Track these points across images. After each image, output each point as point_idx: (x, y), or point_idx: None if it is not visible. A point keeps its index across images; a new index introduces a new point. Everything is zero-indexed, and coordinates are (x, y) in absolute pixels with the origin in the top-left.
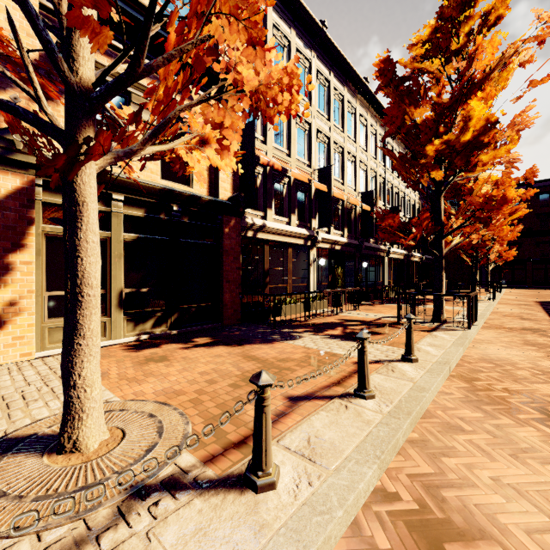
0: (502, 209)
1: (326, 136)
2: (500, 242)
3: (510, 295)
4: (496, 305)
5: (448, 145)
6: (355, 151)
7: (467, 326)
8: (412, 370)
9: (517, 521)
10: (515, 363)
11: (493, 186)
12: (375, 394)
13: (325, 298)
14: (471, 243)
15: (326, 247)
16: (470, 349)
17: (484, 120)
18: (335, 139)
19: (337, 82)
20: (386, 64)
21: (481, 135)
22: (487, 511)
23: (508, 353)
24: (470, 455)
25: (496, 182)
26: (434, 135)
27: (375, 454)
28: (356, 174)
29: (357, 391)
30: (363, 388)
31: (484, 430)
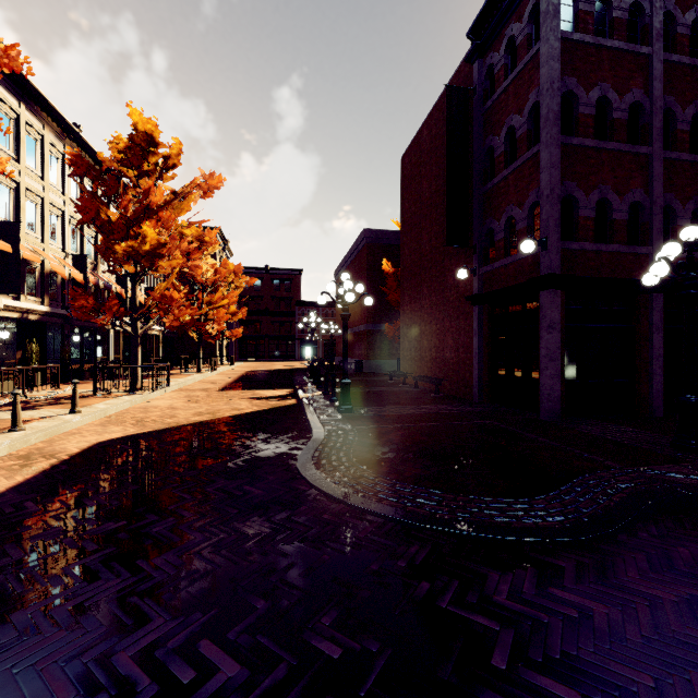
0: (173, 304)
1: (13, 179)
2: (219, 322)
3: (239, 367)
4: (212, 376)
5: (133, 249)
6: (63, 204)
7: (156, 390)
8: (71, 417)
9: (75, 446)
10: (160, 406)
11: (213, 274)
12: (26, 428)
13: (11, 379)
14: (192, 322)
15: (14, 317)
16: (140, 404)
17: (156, 240)
18: (29, 186)
19: (32, 116)
20: (78, 158)
21: (157, 249)
22: (64, 448)
23: (164, 403)
24: (75, 439)
25: (216, 270)
26: (126, 235)
27: (9, 443)
28: (64, 231)
29: (11, 429)
30: (16, 425)
31: (95, 431)
